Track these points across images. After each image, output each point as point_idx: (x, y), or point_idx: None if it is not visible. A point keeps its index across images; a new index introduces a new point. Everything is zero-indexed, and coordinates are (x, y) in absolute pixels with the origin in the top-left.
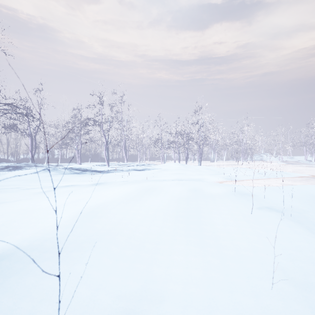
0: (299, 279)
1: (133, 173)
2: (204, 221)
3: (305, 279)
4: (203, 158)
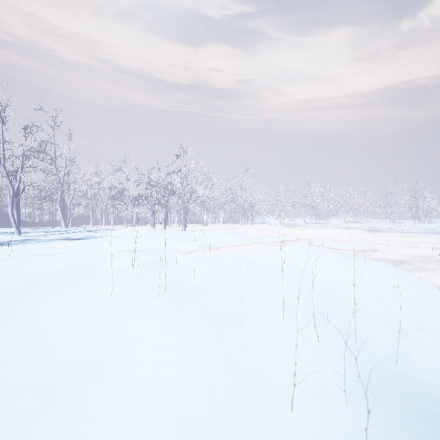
0: (26, 406)
1: (54, 245)
2: None
3: (42, 402)
4: (194, 221)
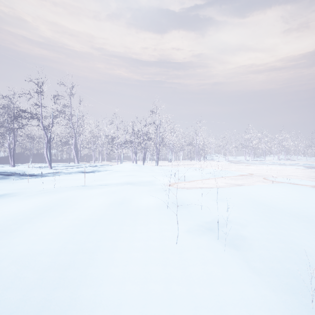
0: None
1: (76, 177)
2: (91, 276)
3: None
4: (161, 158)
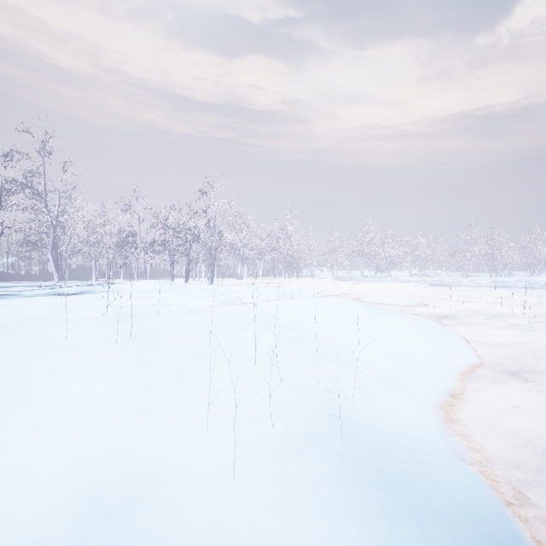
0: None
1: (38, 301)
2: None
3: None
4: (227, 274)
